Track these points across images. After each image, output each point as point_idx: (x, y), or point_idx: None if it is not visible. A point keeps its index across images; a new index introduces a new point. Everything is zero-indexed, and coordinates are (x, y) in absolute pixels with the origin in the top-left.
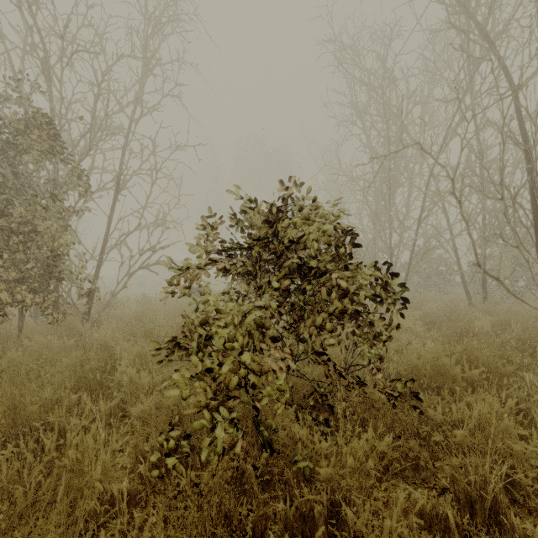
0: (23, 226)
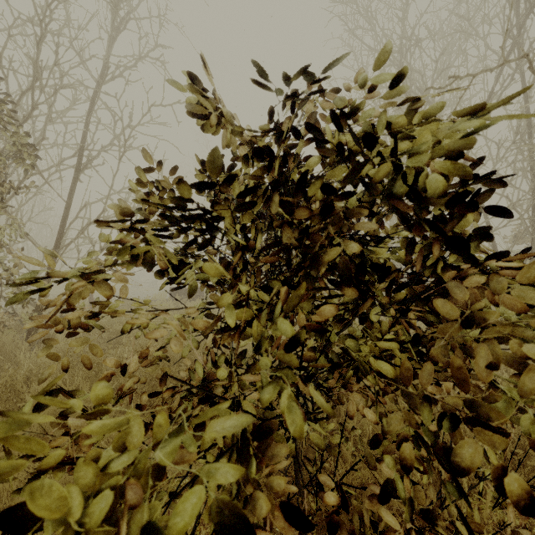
0: None
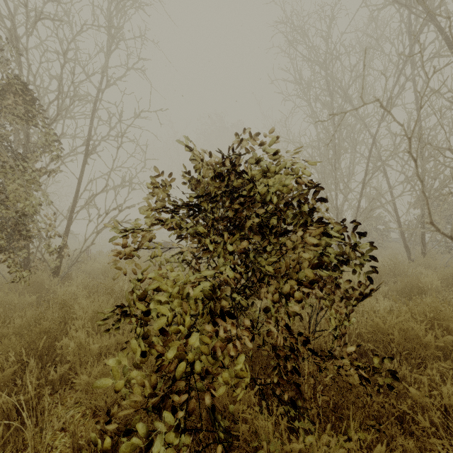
0: None
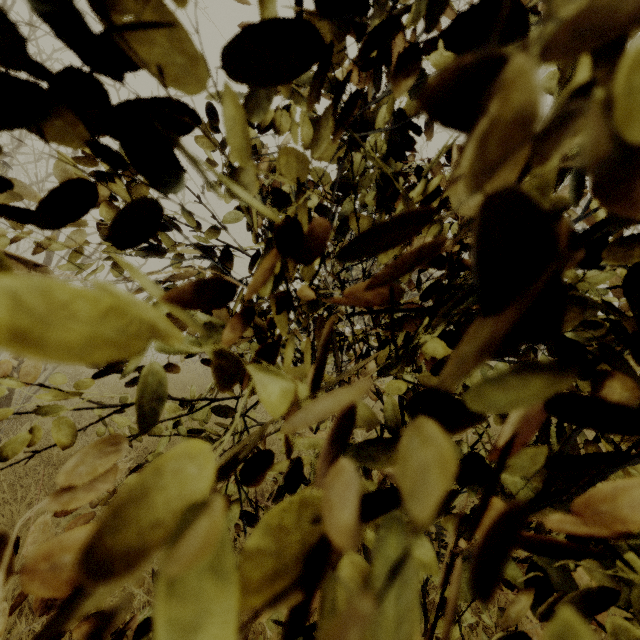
0: None
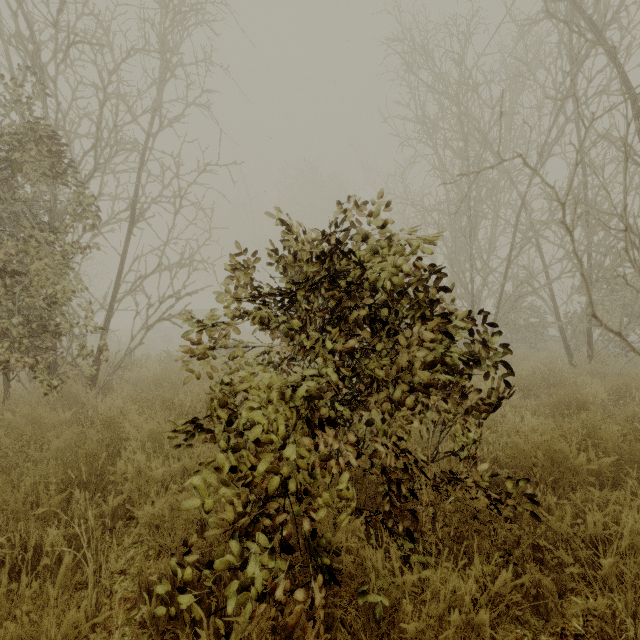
0: (9, 266)
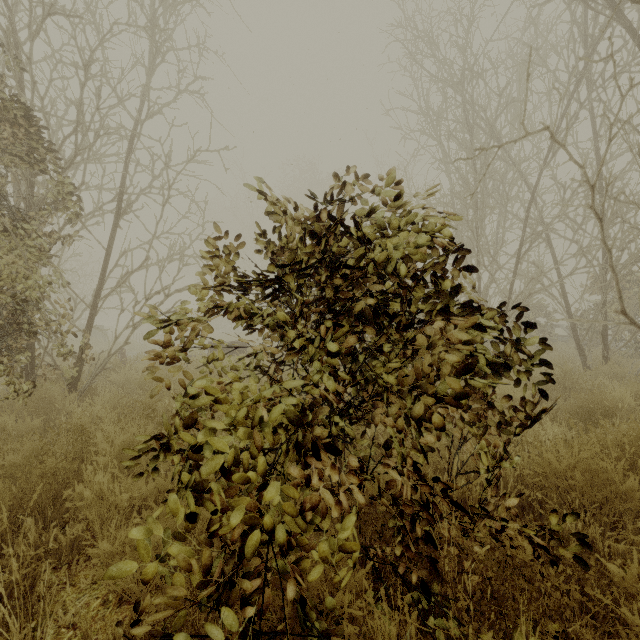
0: None
